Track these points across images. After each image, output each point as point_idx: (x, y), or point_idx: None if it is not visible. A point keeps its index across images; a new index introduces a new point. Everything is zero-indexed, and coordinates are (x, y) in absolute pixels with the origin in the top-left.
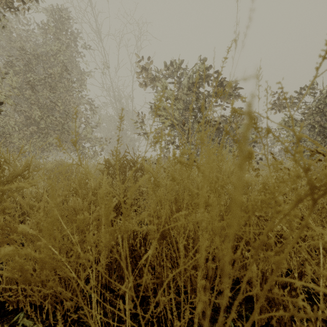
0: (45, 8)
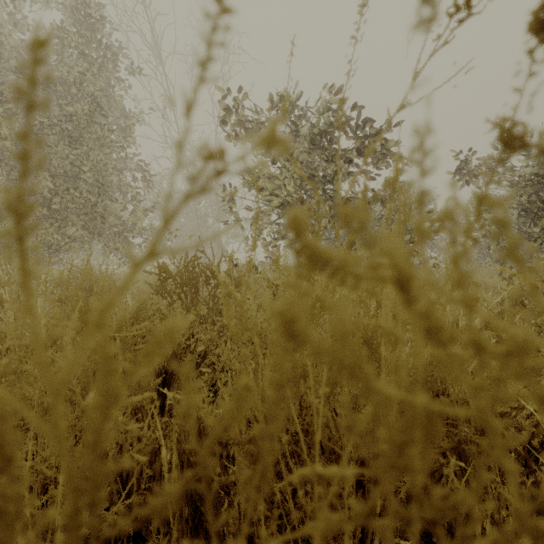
0: (64, 4)
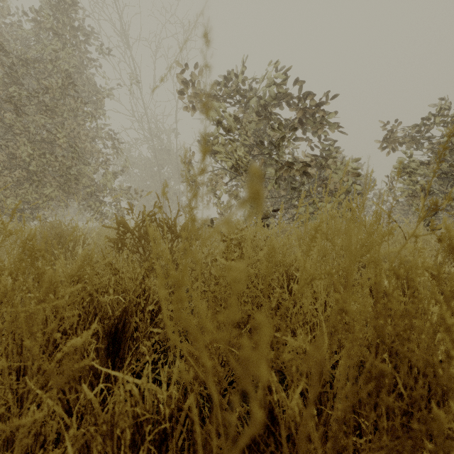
0: None
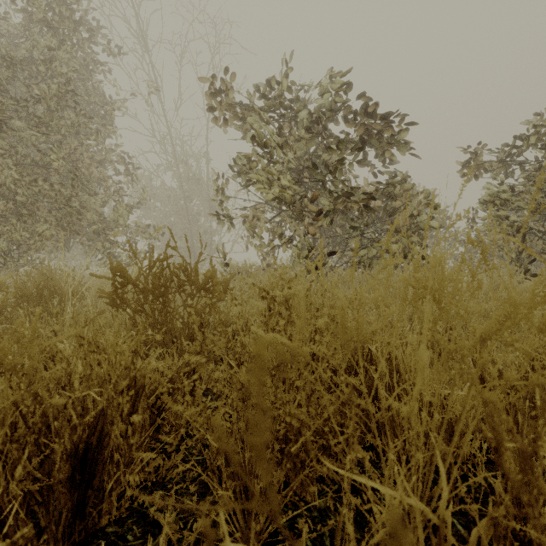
0: None
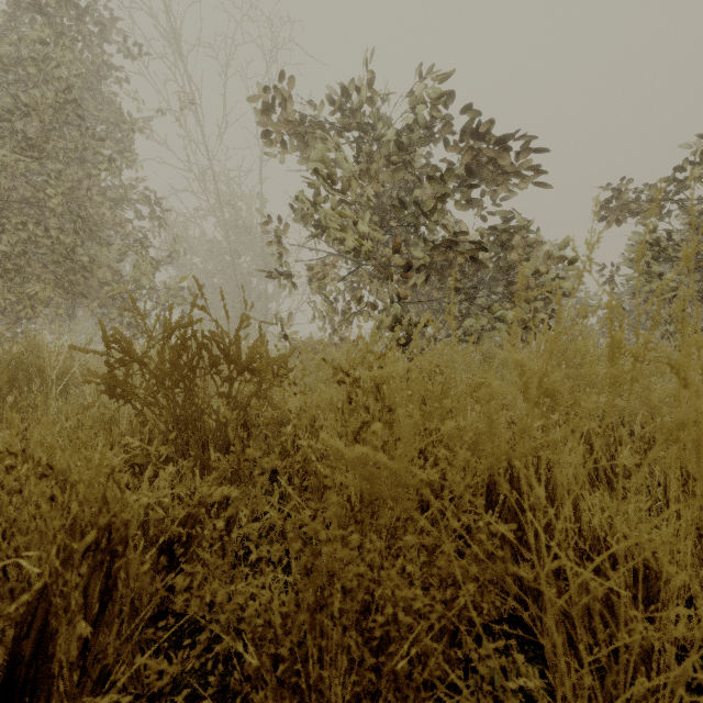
0: None
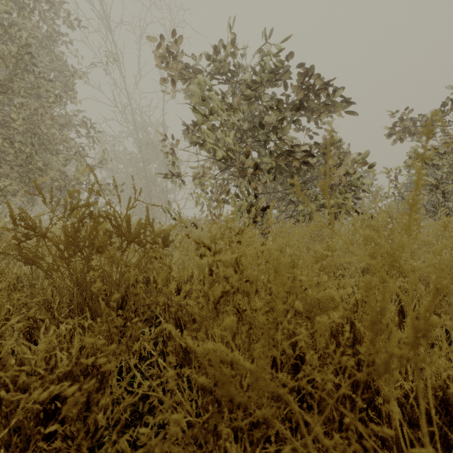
0: None
